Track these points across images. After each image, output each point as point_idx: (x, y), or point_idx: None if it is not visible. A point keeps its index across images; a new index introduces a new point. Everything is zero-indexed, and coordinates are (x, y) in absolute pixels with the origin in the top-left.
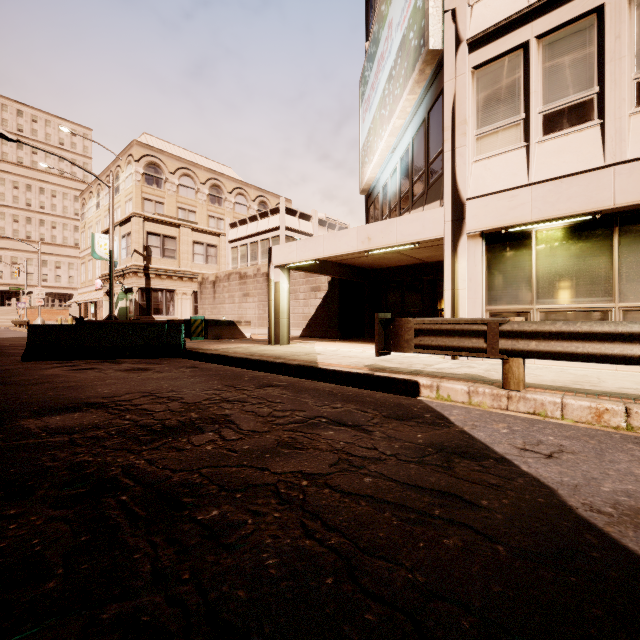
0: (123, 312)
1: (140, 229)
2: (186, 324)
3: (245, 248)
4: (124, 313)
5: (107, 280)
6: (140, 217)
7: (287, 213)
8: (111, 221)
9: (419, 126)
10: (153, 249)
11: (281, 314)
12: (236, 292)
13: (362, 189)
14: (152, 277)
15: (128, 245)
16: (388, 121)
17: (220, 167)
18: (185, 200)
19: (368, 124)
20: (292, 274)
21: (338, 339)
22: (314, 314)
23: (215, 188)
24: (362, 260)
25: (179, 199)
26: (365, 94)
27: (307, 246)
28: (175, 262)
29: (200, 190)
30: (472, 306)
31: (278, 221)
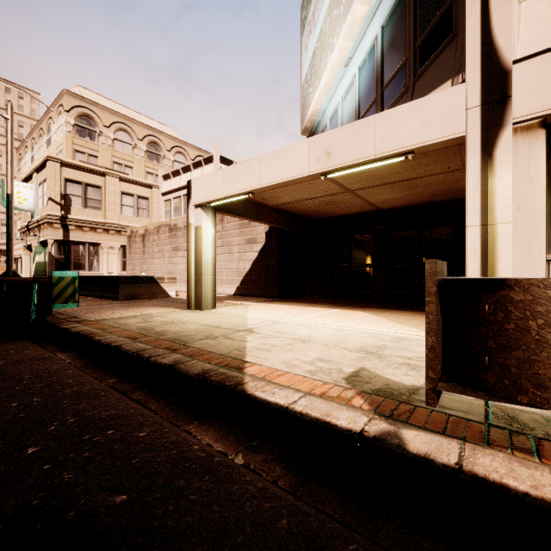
0: (41, 267)
1: (56, 175)
2: (49, 283)
3: (178, 200)
4: (42, 268)
5: (25, 233)
6: (56, 162)
7: (222, 162)
8: (9, 159)
9: None
10: (73, 198)
11: (203, 269)
12: (166, 246)
13: (304, 128)
14: (71, 229)
15: (44, 193)
16: (344, 16)
17: (159, 126)
18: (121, 155)
19: (312, 46)
20: (225, 225)
21: (277, 298)
22: (249, 269)
23: (153, 145)
24: (306, 205)
25: (114, 153)
26: (308, 15)
27: (236, 174)
28: (100, 213)
29: (137, 146)
30: (523, 253)
31: (212, 170)
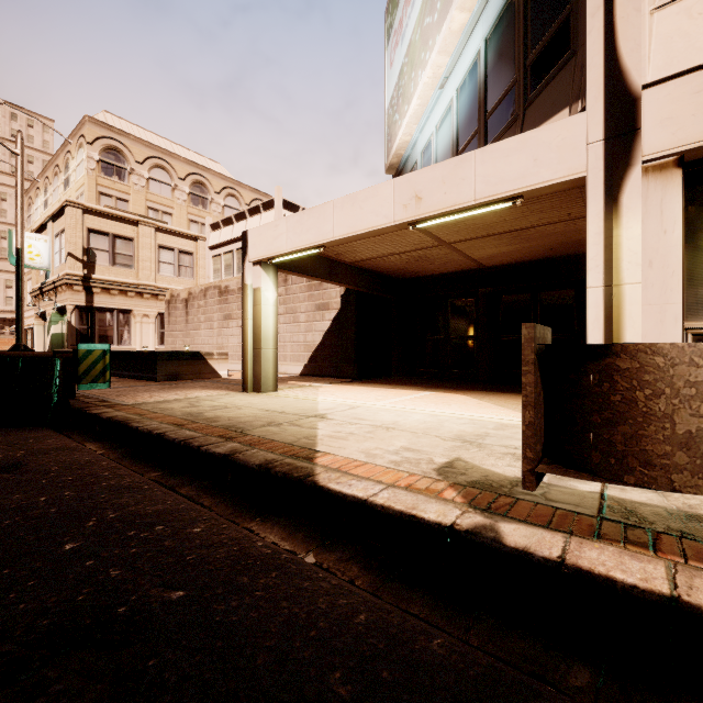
0: (58, 340)
1: (77, 224)
2: (73, 359)
3: (230, 256)
4: (59, 342)
5: (38, 297)
6: (77, 207)
7: (285, 208)
8: (19, 205)
9: (502, 6)
10: (98, 253)
11: (263, 341)
12: (215, 313)
13: (389, 164)
14: (96, 292)
15: (62, 247)
16: (438, 26)
17: (206, 161)
18: (158, 198)
19: (399, 62)
20: (289, 286)
21: (355, 379)
22: (320, 343)
23: (198, 186)
24: (391, 262)
25: (149, 197)
26: (394, 23)
27: (304, 223)
28: (132, 272)
29: (178, 187)
30: (655, 320)
31: (273, 218)
